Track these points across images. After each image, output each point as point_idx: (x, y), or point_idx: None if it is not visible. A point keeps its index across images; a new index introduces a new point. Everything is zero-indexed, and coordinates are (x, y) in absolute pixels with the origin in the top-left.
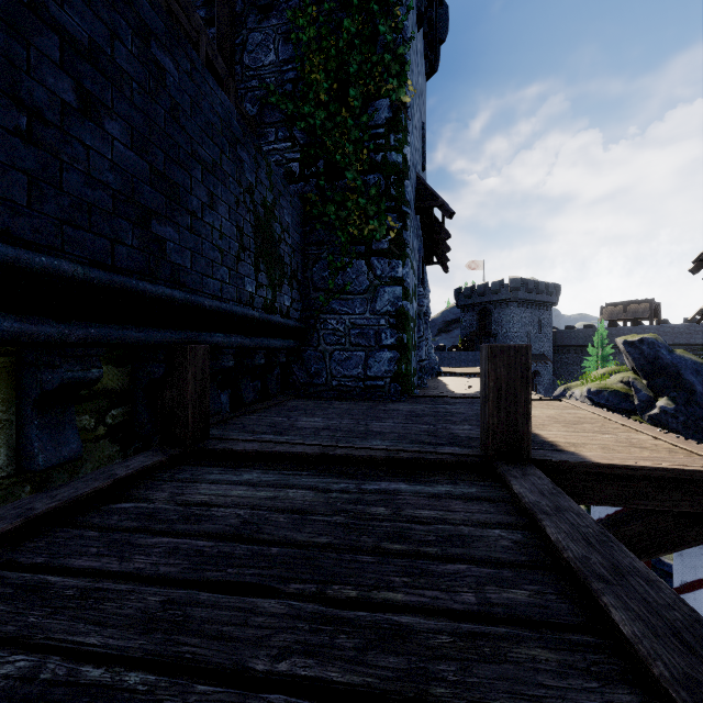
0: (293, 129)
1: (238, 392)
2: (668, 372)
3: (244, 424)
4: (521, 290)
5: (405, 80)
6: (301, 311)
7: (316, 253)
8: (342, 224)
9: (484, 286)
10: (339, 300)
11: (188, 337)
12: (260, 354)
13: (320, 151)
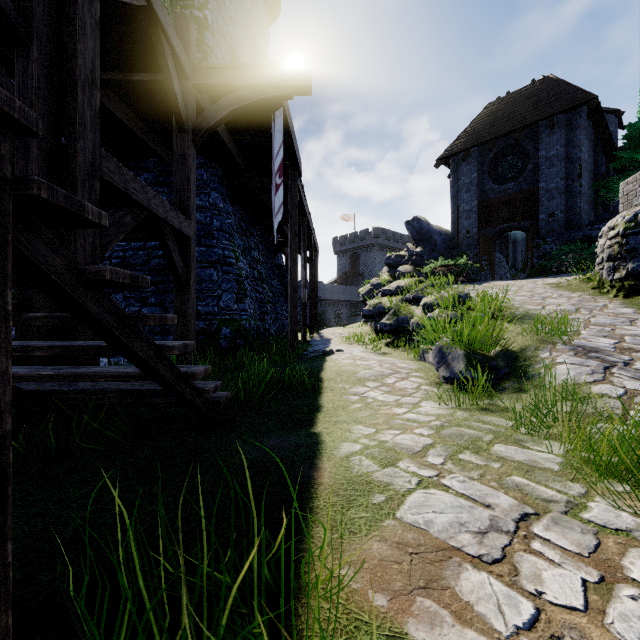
0: None
1: None
2: (426, 237)
3: None
4: (381, 237)
5: None
6: None
7: None
8: None
9: (355, 234)
10: None
11: None
12: None
13: None
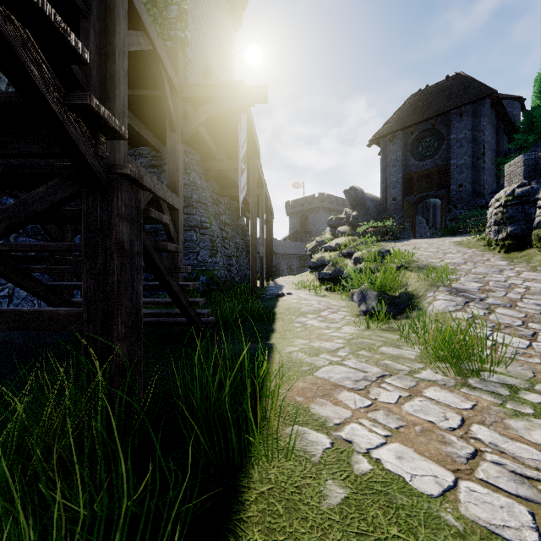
0: None
1: None
2: (361, 203)
3: None
4: (326, 201)
5: None
6: None
7: None
8: None
9: (304, 199)
10: None
11: None
12: None
13: None
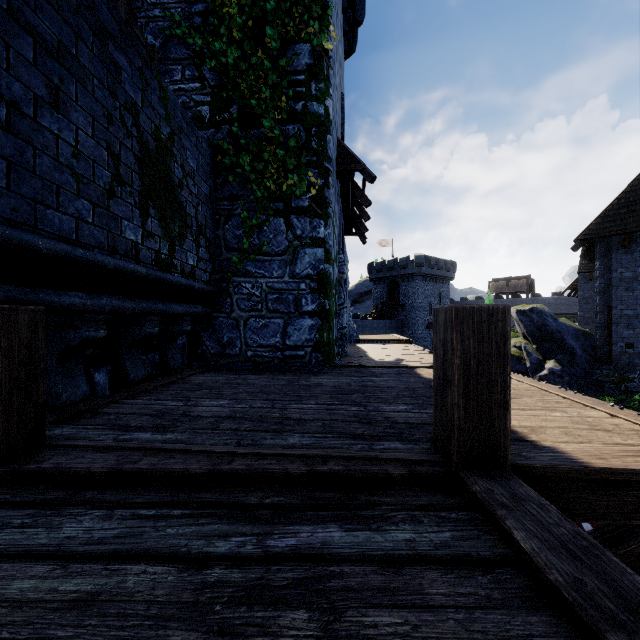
0: (203, 68)
1: (122, 369)
2: (553, 338)
3: (118, 414)
4: (424, 266)
5: (328, 25)
6: (211, 273)
7: (229, 208)
8: (258, 177)
9: (394, 261)
10: (255, 261)
11: (5, 294)
12: (153, 321)
13: (233, 94)
